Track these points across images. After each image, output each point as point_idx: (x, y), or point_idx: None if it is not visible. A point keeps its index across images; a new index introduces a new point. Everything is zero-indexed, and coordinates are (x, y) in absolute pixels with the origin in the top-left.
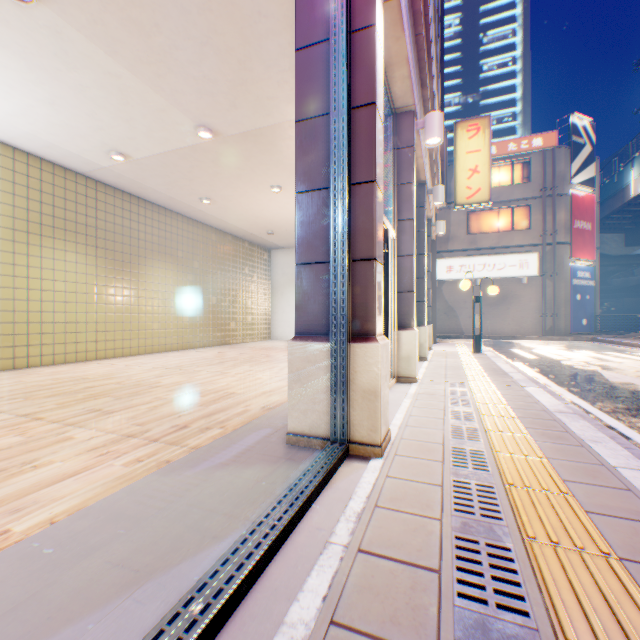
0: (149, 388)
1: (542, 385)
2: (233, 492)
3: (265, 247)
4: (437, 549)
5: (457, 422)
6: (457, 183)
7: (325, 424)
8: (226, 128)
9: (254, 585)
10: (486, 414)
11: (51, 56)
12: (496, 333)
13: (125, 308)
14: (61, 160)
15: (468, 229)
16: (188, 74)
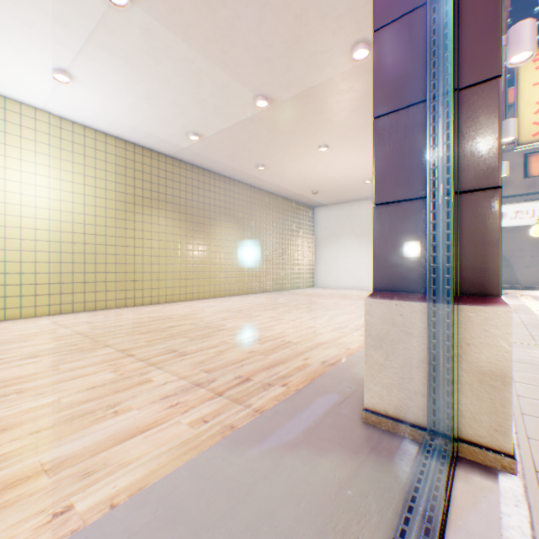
0: (216, 330)
1: None
2: (310, 501)
3: (309, 206)
4: None
5: None
6: (519, 120)
7: (416, 407)
8: (280, 94)
9: None
10: None
11: (144, 55)
12: None
13: (200, 260)
14: (156, 147)
15: (525, 172)
16: (248, 44)
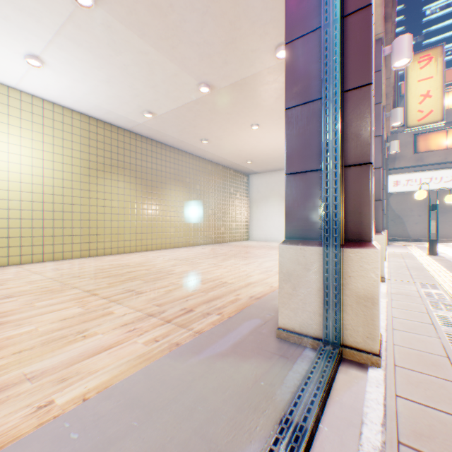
0: (166, 274)
1: None
2: (233, 390)
3: (245, 173)
4: None
5: (451, 330)
6: (408, 108)
7: (315, 324)
8: (219, 82)
9: None
10: None
11: (106, 47)
12: (443, 237)
13: (153, 218)
14: (115, 122)
15: (414, 149)
16: (192, 42)
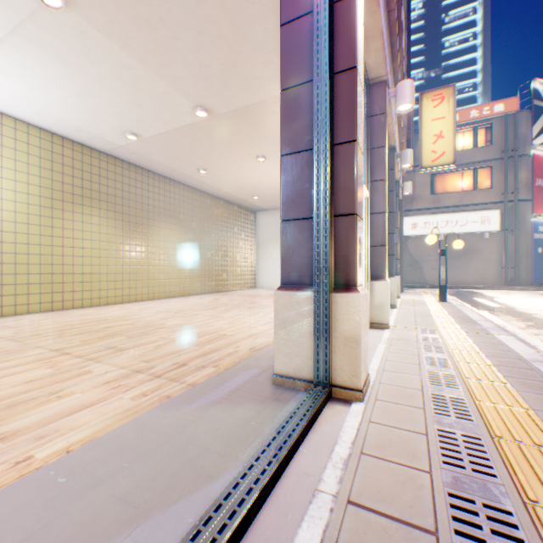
0: (155, 329)
1: (510, 333)
2: (225, 430)
3: (251, 209)
4: (430, 507)
5: (433, 368)
6: (422, 148)
7: (308, 368)
8: (219, 107)
9: (245, 533)
10: (461, 361)
11: (78, 54)
12: (458, 283)
13: (138, 262)
14: (88, 142)
15: (431, 190)
16: (187, 61)
